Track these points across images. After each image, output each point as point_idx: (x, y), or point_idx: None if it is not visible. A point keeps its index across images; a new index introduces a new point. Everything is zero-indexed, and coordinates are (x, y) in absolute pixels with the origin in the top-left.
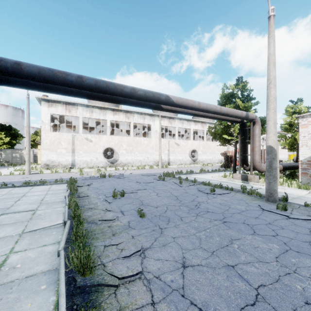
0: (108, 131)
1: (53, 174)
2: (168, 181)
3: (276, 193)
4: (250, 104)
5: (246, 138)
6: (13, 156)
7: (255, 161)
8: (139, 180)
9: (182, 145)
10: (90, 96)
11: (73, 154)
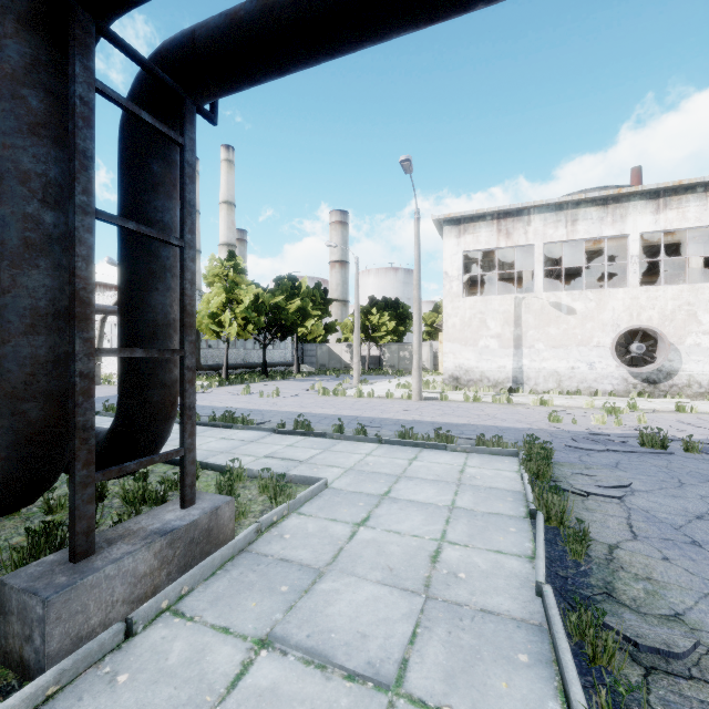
0: (633, 272)
1: (468, 406)
2: None
3: None
4: None
5: None
6: (400, 356)
7: None
8: None
9: None
10: None
11: (517, 352)
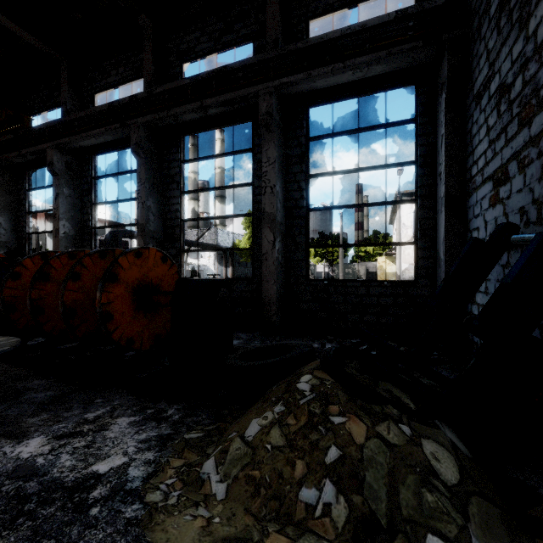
0: None
1: None
2: None
3: None
4: None
5: None
6: (345, 272)
7: None
8: None
9: None
10: None
11: None
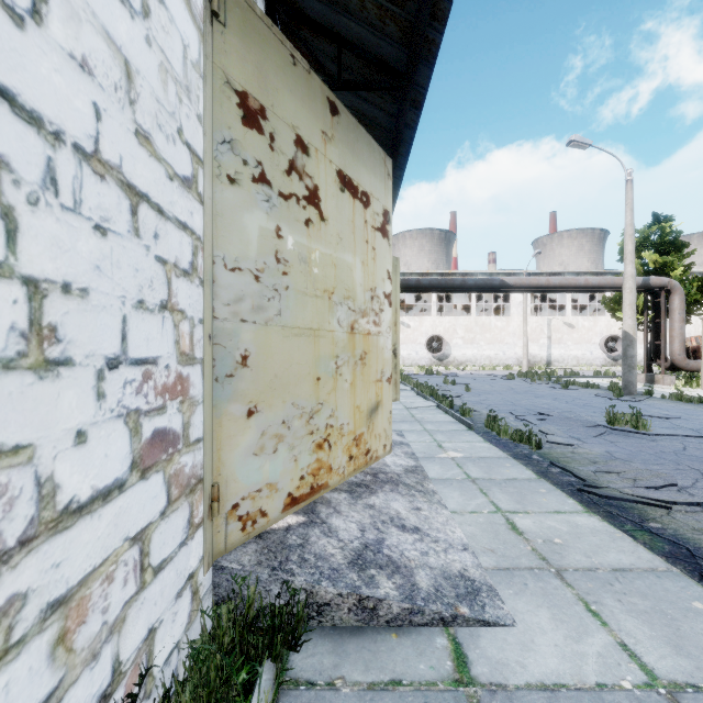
0: (434, 309)
1: None
2: (520, 380)
3: (631, 385)
4: (670, 258)
5: (660, 315)
6: None
7: (672, 353)
8: (478, 378)
9: (582, 326)
10: (423, 291)
11: None
